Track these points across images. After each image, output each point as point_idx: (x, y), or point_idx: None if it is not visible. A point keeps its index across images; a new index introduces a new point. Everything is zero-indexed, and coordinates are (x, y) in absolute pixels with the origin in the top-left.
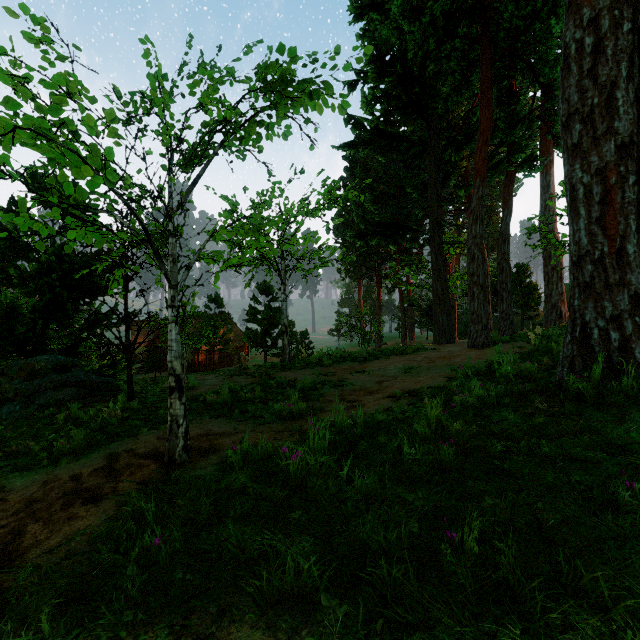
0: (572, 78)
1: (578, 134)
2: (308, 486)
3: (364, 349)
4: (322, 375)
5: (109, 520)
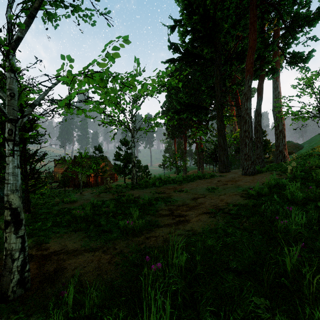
0: None
1: None
2: None
3: (181, 176)
4: (156, 193)
5: None
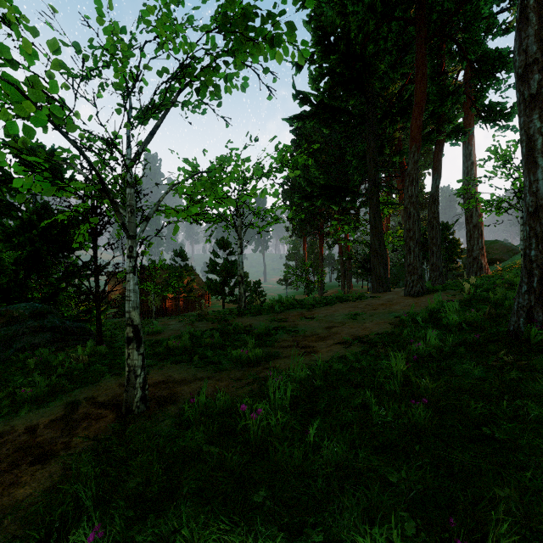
0: (530, 28)
1: (537, 84)
2: (270, 452)
3: (312, 297)
4: (275, 321)
5: (52, 488)
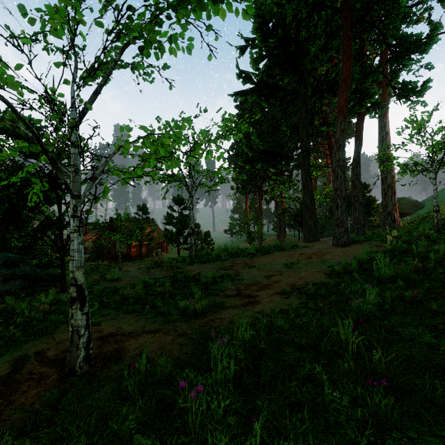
0: None
1: None
2: None
3: (253, 247)
4: (221, 269)
5: None
